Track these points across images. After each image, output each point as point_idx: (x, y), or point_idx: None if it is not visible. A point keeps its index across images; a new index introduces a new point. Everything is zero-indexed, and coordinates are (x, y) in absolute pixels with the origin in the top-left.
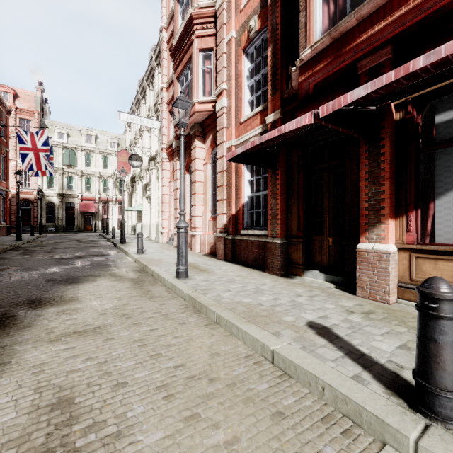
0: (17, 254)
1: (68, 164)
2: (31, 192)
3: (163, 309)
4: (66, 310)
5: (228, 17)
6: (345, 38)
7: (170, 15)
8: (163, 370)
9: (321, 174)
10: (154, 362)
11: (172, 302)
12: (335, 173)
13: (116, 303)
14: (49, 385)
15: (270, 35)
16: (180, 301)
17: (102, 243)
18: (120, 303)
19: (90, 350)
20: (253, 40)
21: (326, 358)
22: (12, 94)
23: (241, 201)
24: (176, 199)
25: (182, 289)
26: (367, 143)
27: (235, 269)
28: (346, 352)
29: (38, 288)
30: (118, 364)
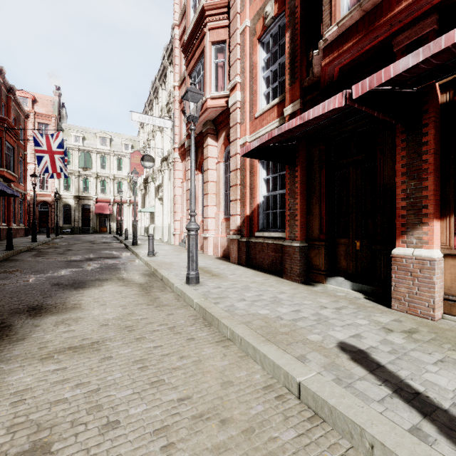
0: (30, 256)
1: (84, 167)
2: (49, 195)
3: (170, 321)
4: (65, 319)
5: (242, 5)
6: (379, 9)
7: (183, 11)
8: (165, 404)
9: (347, 170)
10: (155, 391)
11: (180, 312)
12: (363, 168)
13: (120, 312)
14: (26, 422)
15: (288, 19)
16: (190, 311)
17: (114, 244)
18: (124, 312)
19: (83, 373)
20: (269, 28)
21: (369, 397)
22: (31, 99)
23: (256, 201)
24: (188, 200)
25: (192, 297)
26: (405, 131)
27: (249, 274)
28: (394, 389)
29: (42, 293)
30: (112, 394)
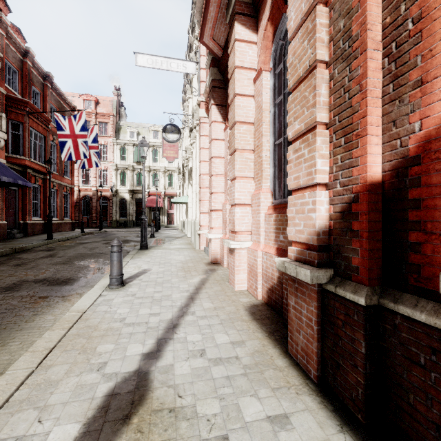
0: None
1: (137, 161)
2: (108, 190)
3: None
4: None
5: None
6: None
7: None
8: None
9: None
10: None
11: None
12: None
13: None
14: None
15: None
16: None
17: (128, 245)
18: None
19: None
20: None
21: None
22: (94, 101)
23: None
24: (211, 176)
25: None
26: None
27: None
28: None
29: None
30: None
